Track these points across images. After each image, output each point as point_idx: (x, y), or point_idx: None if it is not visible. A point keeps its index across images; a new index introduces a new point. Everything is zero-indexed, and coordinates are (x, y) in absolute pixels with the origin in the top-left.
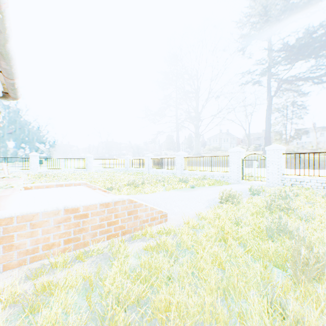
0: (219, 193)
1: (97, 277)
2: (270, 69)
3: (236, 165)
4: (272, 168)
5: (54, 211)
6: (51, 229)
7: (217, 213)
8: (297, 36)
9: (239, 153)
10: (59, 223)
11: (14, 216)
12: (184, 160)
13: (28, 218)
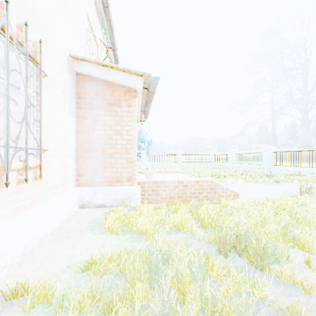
0: (299, 187)
1: (194, 212)
2: None
3: None
4: None
5: (173, 181)
6: (172, 189)
7: (285, 199)
8: None
9: None
10: (175, 187)
11: (159, 181)
12: (272, 155)
13: (163, 182)
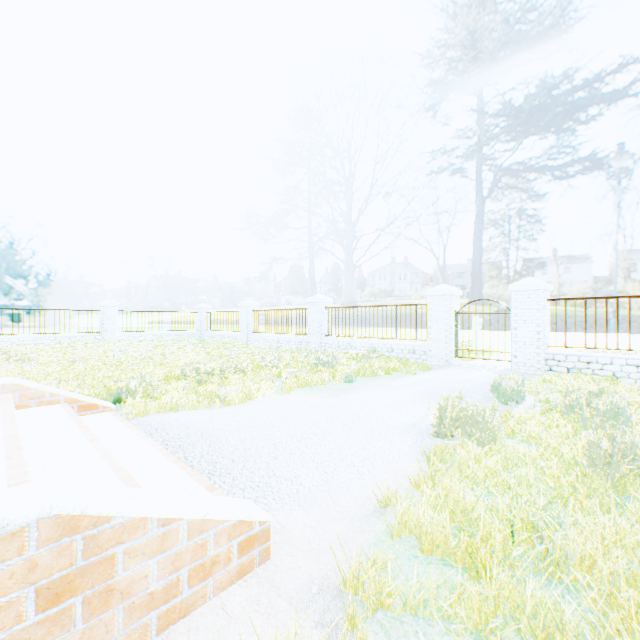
0: (428, 406)
1: None
2: (487, 142)
3: (443, 326)
4: (525, 332)
5: None
6: None
7: (456, 502)
8: (535, 82)
9: (449, 297)
10: None
11: None
12: (326, 313)
13: None
